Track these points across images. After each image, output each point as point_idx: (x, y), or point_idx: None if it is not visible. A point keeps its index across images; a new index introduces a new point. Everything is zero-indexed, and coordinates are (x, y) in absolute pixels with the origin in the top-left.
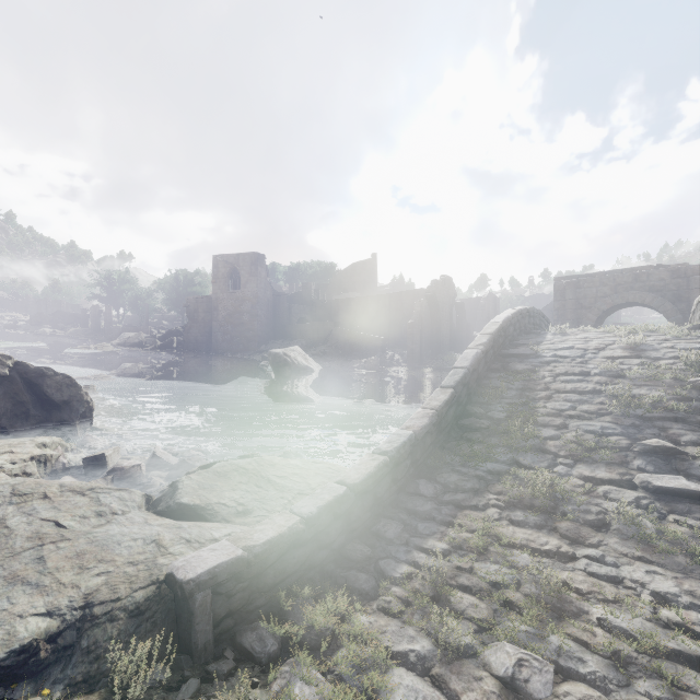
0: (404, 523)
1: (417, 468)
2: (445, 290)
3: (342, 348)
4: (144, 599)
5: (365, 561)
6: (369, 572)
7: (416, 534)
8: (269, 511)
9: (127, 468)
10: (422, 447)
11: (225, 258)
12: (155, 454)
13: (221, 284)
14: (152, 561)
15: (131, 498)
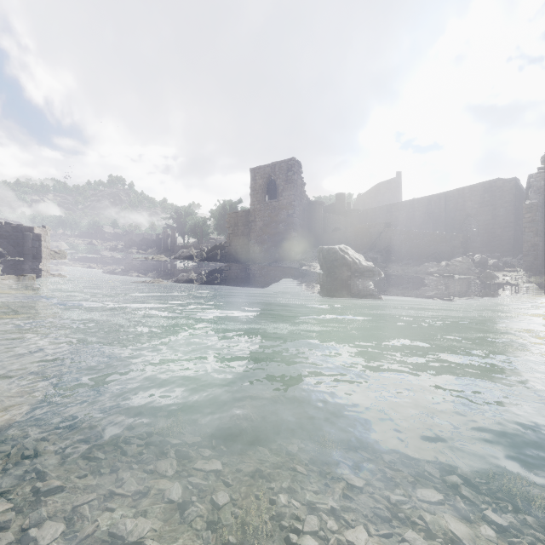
0: None
1: None
2: None
3: (396, 252)
4: None
5: None
6: None
7: None
8: None
9: None
10: None
11: (262, 169)
12: None
13: (258, 196)
14: None
15: None
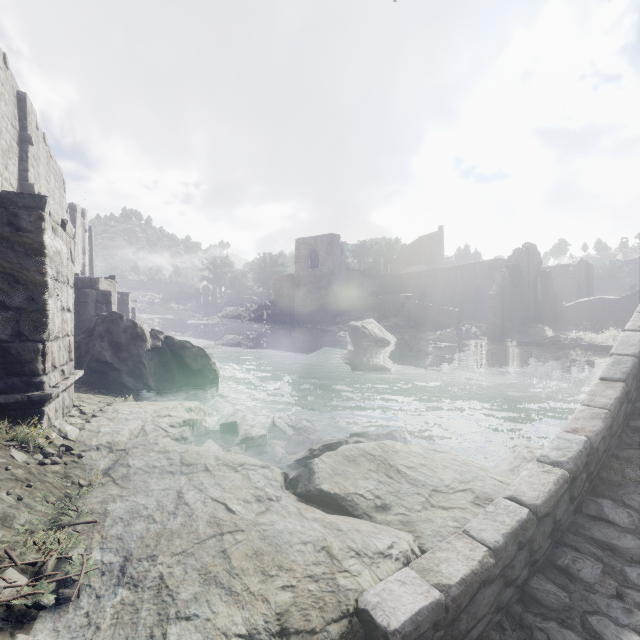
0: (600, 561)
1: (591, 482)
2: (529, 258)
3: (414, 320)
4: (339, 636)
5: (565, 611)
6: (578, 631)
7: (628, 583)
8: (408, 509)
9: (256, 438)
10: (596, 457)
11: (306, 241)
12: (275, 424)
13: (302, 264)
14: (331, 579)
15: (273, 476)
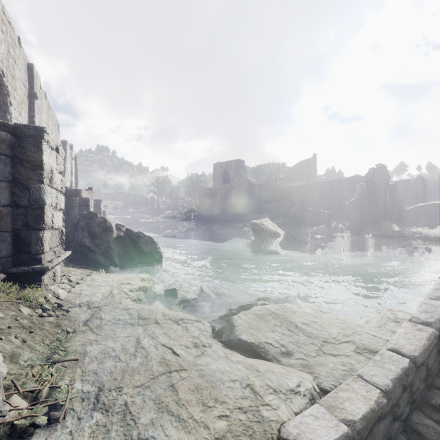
0: None
1: None
2: (380, 175)
3: (297, 219)
4: None
5: None
6: None
7: None
8: (306, 355)
9: (190, 300)
10: None
11: (220, 164)
12: (203, 290)
13: (218, 181)
14: (256, 411)
15: (205, 328)
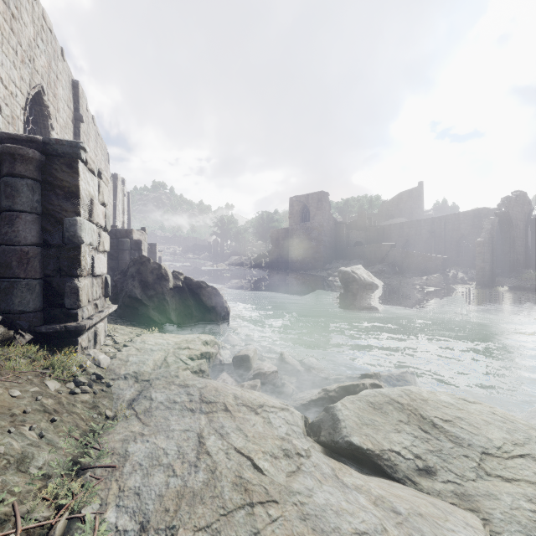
0: None
1: None
2: (519, 206)
3: (399, 266)
4: None
5: None
6: None
7: None
8: (459, 476)
9: (268, 373)
10: None
11: (298, 198)
12: (284, 360)
13: (295, 219)
14: None
15: (294, 421)
